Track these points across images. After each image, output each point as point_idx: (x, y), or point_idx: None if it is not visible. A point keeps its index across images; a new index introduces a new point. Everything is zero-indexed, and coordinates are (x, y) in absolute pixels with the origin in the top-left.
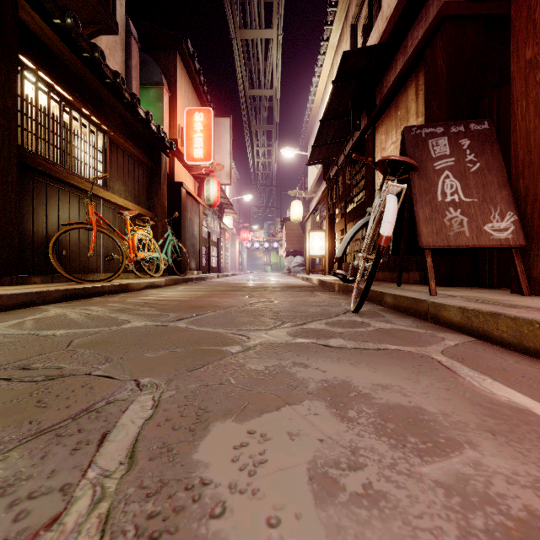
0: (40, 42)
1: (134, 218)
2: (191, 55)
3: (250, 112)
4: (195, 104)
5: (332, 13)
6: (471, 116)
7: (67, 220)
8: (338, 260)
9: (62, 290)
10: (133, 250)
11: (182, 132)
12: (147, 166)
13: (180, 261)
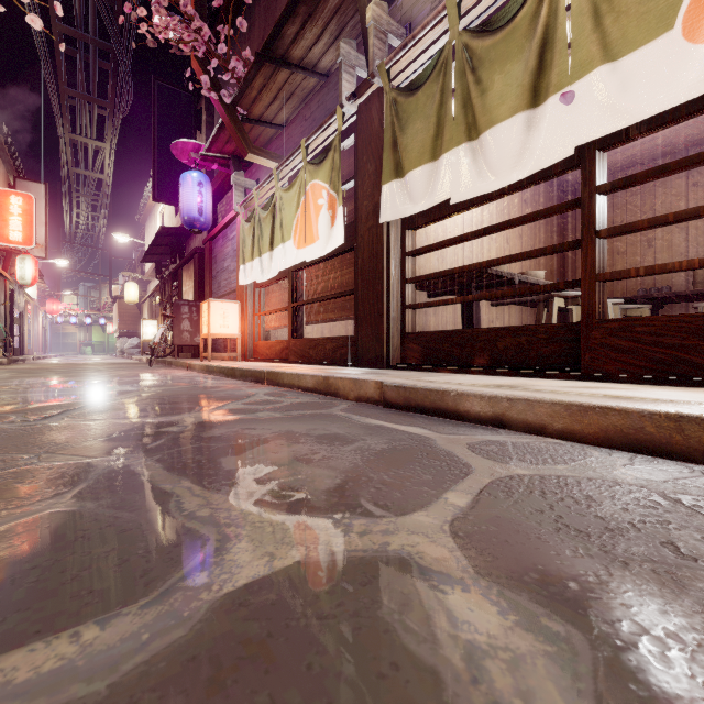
0: None
1: None
2: (4, 133)
3: (73, 182)
4: None
5: None
6: None
7: None
8: (151, 347)
9: None
10: None
11: None
12: None
13: None
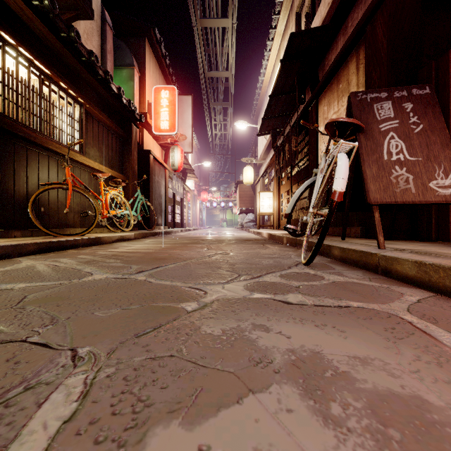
0: (21, 21)
1: (108, 180)
2: (158, 41)
3: (208, 91)
4: (162, 83)
5: (280, 4)
6: (409, 85)
7: (46, 181)
8: (288, 216)
9: (37, 243)
10: (106, 207)
11: (151, 107)
12: (119, 135)
13: (148, 218)
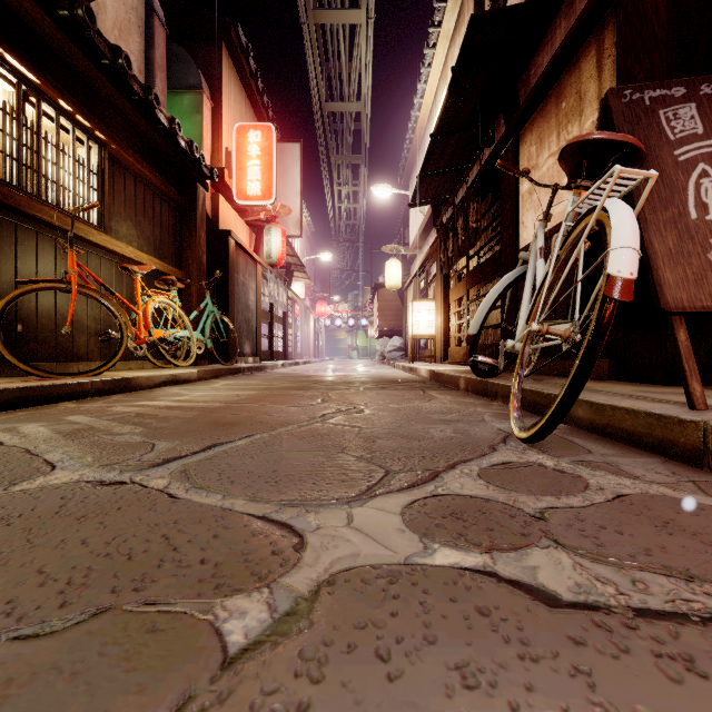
0: None
1: (154, 279)
2: (243, 48)
3: (328, 136)
4: (250, 121)
5: None
6: None
7: (32, 277)
8: (472, 339)
9: None
10: (145, 325)
11: (231, 158)
12: (174, 203)
13: (227, 344)
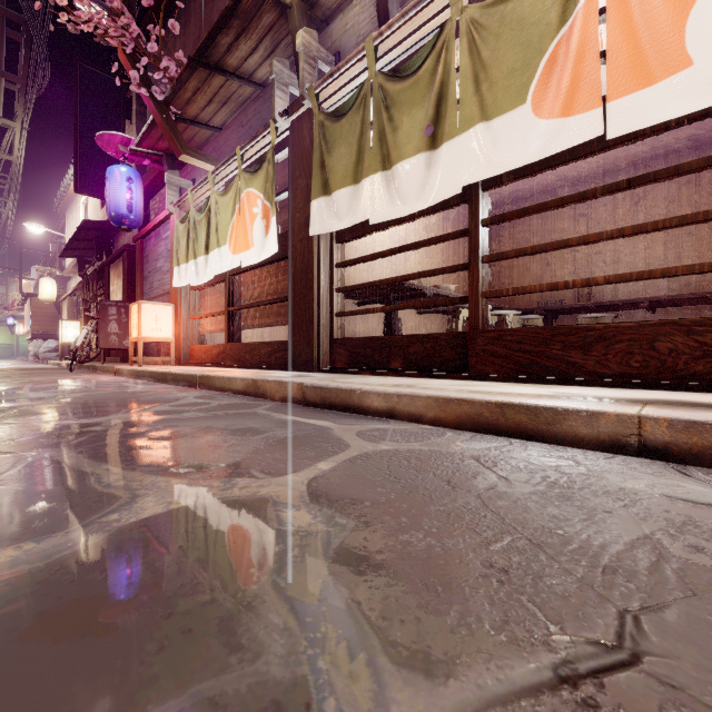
0: None
1: None
2: None
3: None
4: None
5: None
6: None
7: None
8: (72, 351)
9: None
10: None
11: None
12: None
13: None
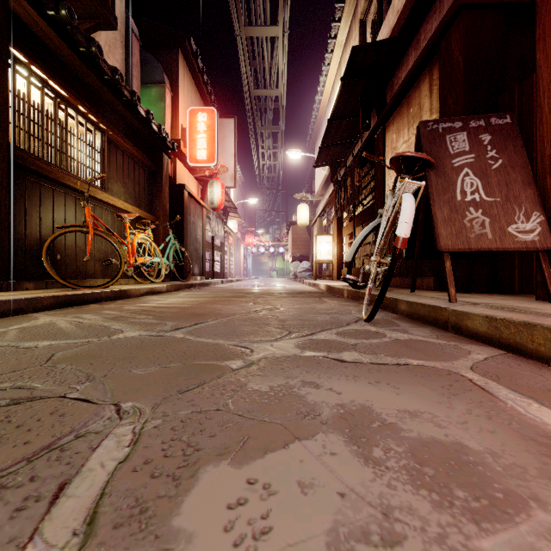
0: (33, 35)
1: (134, 222)
2: (194, 53)
3: (255, 113)
4: (198, 104)
5: (340, 9)
6: (489, 112)
7: (62, 223)
8: (348, 264)
9: (55, 297)
10: (133, 254)
11: (185, 132)
12: (148, 167)
13: (182, 267)
